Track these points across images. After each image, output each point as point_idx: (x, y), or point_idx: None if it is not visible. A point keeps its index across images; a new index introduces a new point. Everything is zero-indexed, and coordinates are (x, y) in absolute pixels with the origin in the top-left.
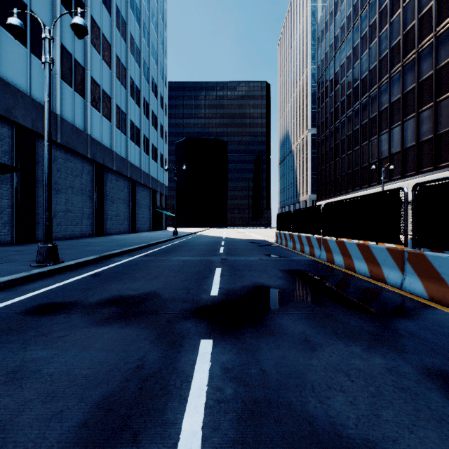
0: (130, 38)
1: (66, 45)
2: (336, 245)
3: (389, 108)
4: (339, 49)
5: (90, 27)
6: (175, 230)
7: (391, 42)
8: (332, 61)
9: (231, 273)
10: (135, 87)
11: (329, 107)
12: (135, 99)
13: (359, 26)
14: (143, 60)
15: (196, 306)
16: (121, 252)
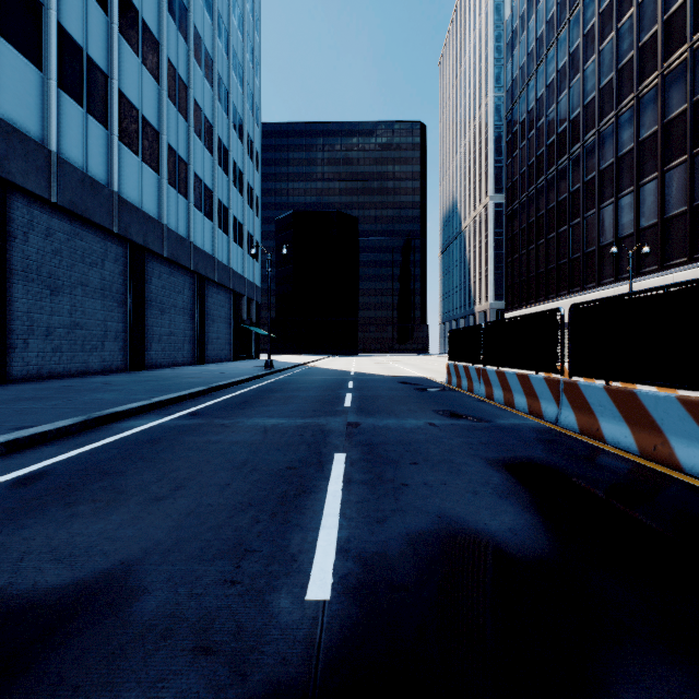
0: (194, 35)
1: (72, 31)
2: (607, 397)
3: (636, 150)
4: (545, 58)
5: (117, 3)
6: (268, 360)
7: (639, 36)
8: (533, 79)
9: (371, 472)
10: (203, 119)
11: (527, 156)
12: (203, 139)
13: (581, 15)
14: (218, 76)
15: (233, 697)
16: (143, 406)
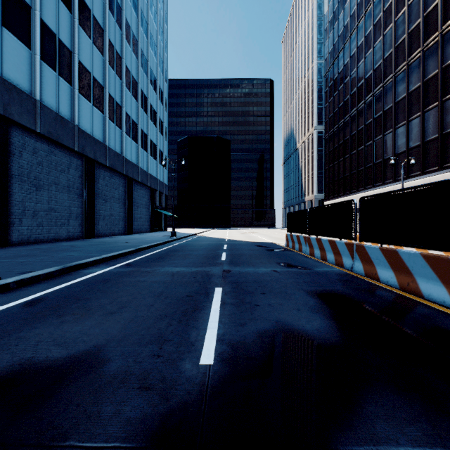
0: (125, 24)
1: (49, 23)
2: (381, 254)
3: (406, 98)
4: (349, 39)
5: (77, 5)
6: (173, 231)
7: (409, 26)
8: (342, 52)
9: (237, 298)
10: (131, 78)
11: (338, 101)
12: (131, 91)
13: (372, 12)
14: (141, 50)
15: (162, 409)
16: (96, 260)
